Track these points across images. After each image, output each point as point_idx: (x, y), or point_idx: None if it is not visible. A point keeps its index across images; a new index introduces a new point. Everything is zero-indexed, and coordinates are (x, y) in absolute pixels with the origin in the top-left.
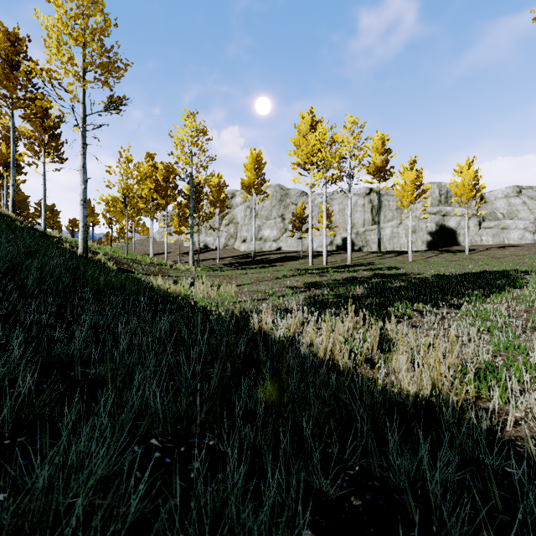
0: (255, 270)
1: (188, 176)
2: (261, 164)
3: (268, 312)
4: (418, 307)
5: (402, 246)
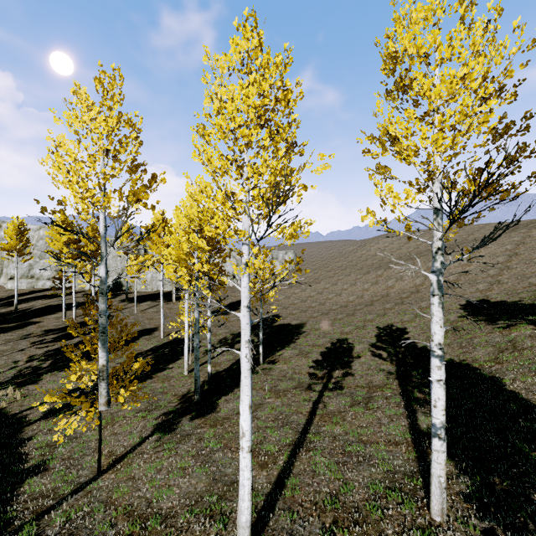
0: (7, 336)
1: None
2: (25, 231)
3: None
4: (54, 373)
5: (159, 287)
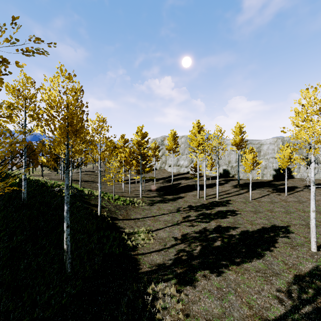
0: (169, 206)
1: (139, 154)
2: (176, 137)
3: (152, 283)
4: (206, 272)
5: (258, 176)
